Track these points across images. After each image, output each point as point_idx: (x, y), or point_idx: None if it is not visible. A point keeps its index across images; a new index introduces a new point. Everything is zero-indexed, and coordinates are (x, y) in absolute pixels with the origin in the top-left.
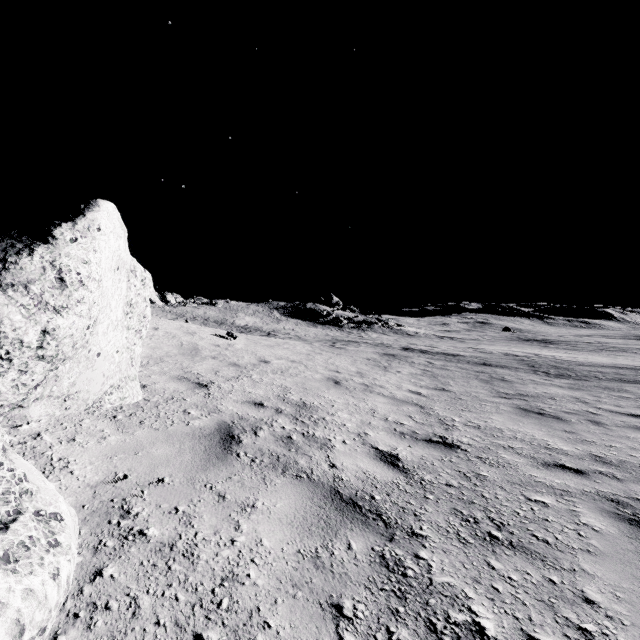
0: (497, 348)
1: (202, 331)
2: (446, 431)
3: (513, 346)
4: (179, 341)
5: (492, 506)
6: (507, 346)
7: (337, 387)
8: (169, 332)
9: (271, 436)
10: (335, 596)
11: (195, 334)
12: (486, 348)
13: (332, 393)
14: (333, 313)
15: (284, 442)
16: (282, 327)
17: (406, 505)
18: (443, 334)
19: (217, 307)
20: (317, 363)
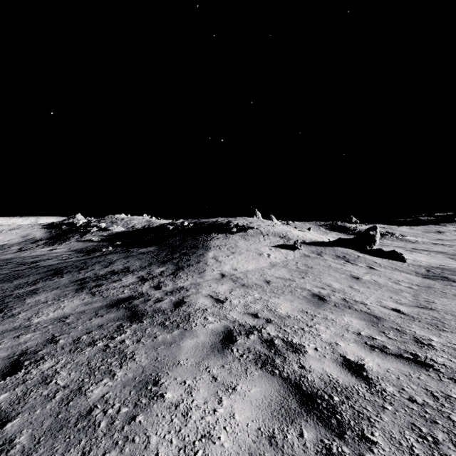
0: None
1: None
2: (434, 262)
3: None
4: None
5: (441, 264)
6: None
7: None
8: None
9: None
10: (422, 265)
11: None
12: None
13: None
14: (357, 228)
15: None
16: (332, 236)
17: (428, 264)
18: (436, 242)
19: (291, 225)
20: None
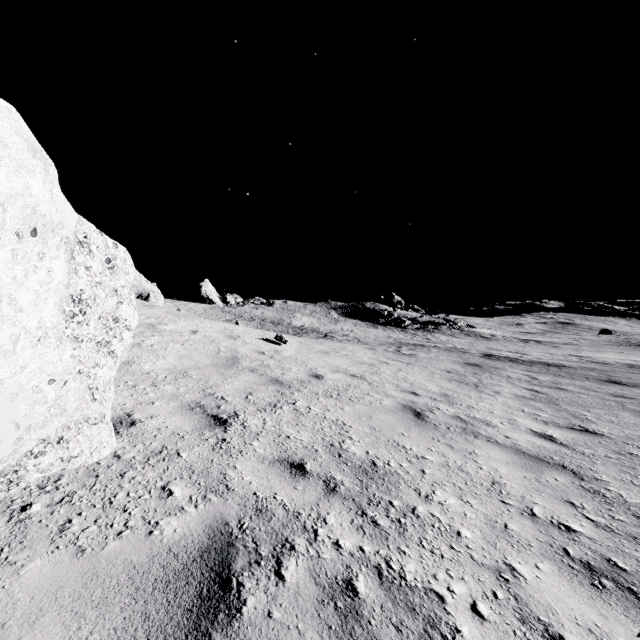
0: (609, 356)
1: (248, 334)
2: None
3: (629, 354)
4: (216, 347)
5: None
6: (621, 353)
7: (420, 424)
8: (208, 336)
9: (310, 581)
10: None
11: (238, 338)
12: (594, 356)
13: (415, 438)
14: (395, 313)
15: (338, 610)
16: (340, 328)
17: None
18: (525, 337)
19: (275, 307)
20: (384, 378)
